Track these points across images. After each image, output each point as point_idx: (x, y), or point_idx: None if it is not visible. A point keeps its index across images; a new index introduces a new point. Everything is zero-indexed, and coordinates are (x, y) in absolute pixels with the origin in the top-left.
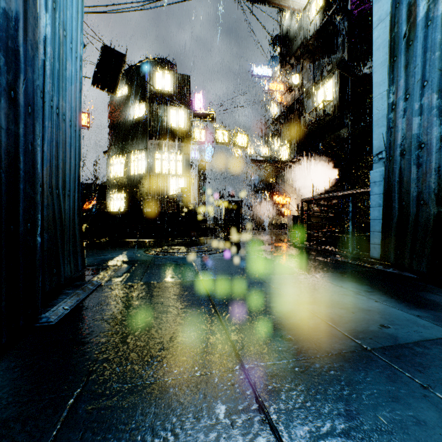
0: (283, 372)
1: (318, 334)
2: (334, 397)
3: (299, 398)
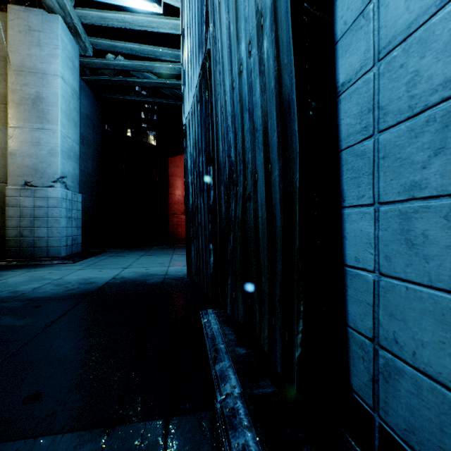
0: (72, 296)
1: (9, 308)
2: (67, 292)
3: (80, 292)
